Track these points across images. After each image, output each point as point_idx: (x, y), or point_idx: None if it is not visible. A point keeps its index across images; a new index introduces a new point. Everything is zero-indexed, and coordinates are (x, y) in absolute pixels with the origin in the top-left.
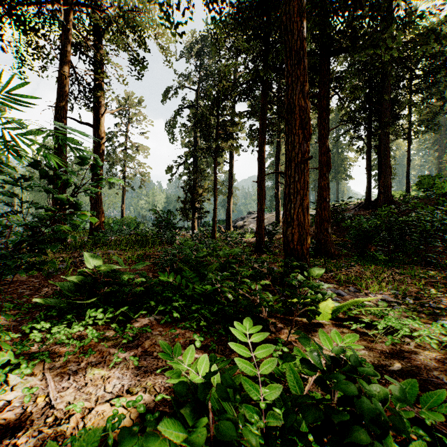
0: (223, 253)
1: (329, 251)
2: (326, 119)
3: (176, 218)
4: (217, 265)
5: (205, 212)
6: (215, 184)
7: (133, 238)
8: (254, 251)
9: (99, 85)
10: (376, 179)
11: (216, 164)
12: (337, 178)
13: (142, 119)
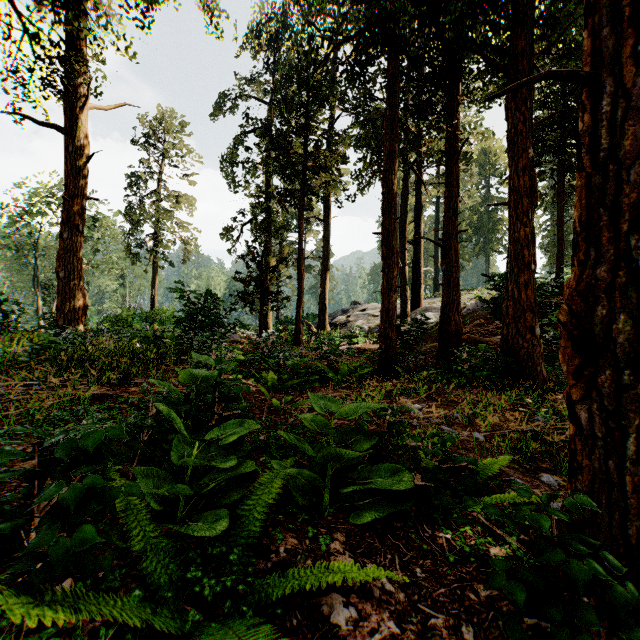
0: (315, 419)
1: (539, 374)
2: (528, 100)
3: (224, 308)
4: (290, 473)
5: (283, 299)
6: (300, 250)
7: (117, 347)
8: (376, 373)
9: (76, 51)
10: (550, 250)
11: (301, 217)
12: (487, 250)
13: (185, 153)
